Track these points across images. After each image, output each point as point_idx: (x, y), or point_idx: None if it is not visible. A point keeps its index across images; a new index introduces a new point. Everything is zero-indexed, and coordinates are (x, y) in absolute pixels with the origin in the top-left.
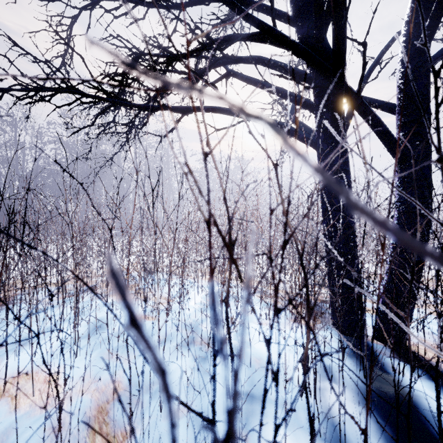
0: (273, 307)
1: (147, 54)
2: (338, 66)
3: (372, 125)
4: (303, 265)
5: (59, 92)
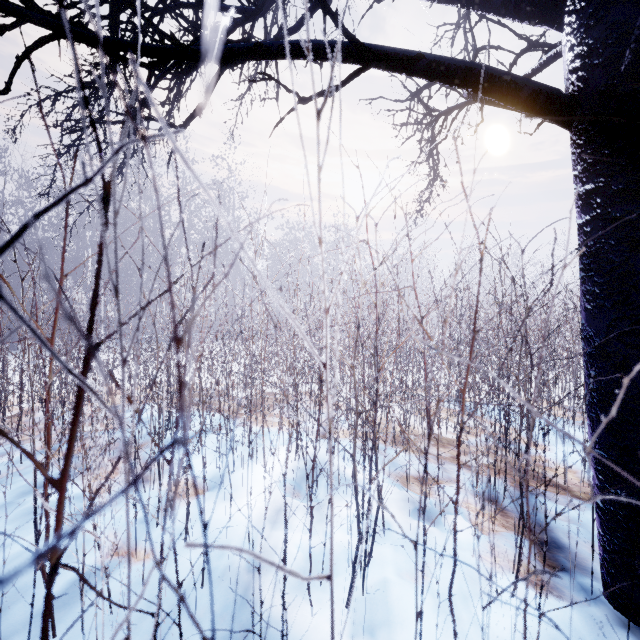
0: None
1: None
2: None
3: None
4: None
5: None
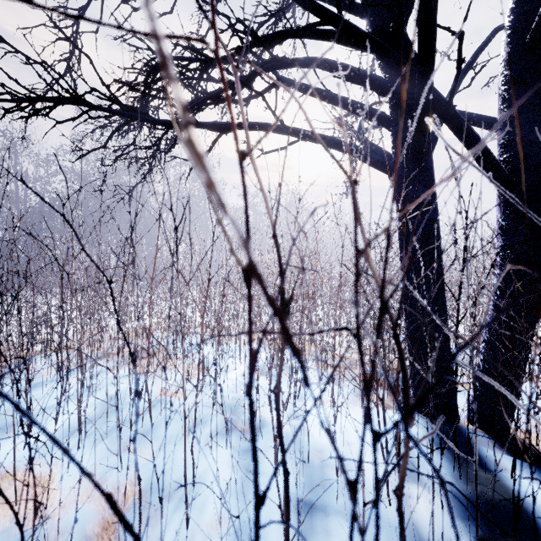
0: (362, 424)
1: (175, 57)
2: (424, 65)
3: (467, 144)
4: (398, 339)
5: (60, 103)
